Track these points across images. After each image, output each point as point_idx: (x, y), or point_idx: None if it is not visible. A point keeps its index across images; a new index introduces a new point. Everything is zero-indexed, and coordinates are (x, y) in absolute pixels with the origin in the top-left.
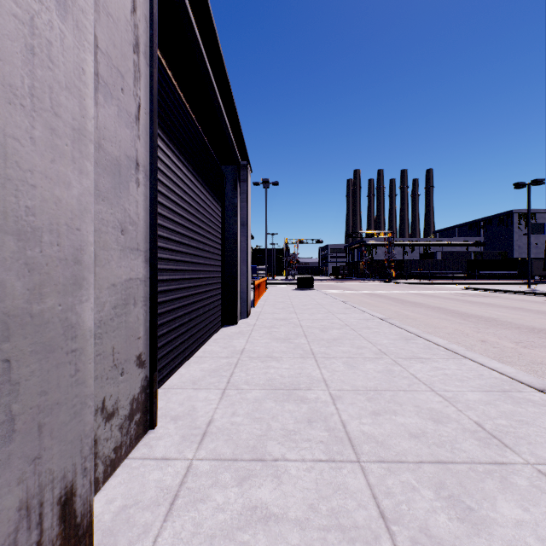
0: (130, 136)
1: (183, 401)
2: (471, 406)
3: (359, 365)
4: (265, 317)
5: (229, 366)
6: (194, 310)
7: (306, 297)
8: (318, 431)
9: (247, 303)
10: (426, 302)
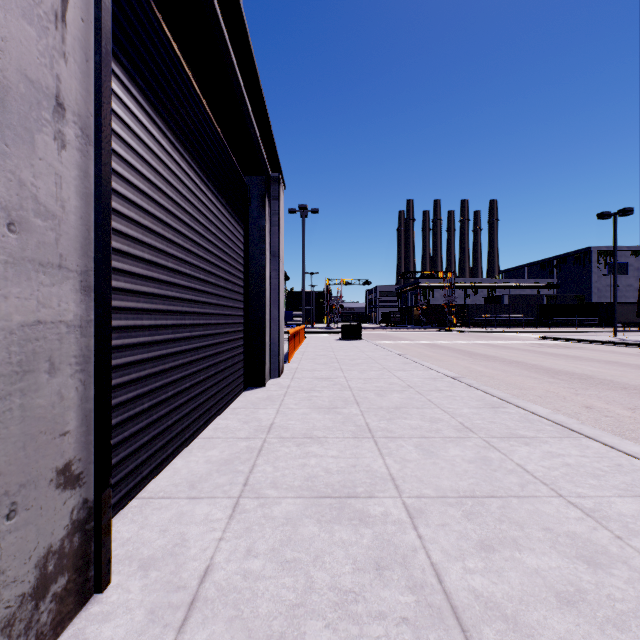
0: (39, 44)
1: (168, 524)
2: (632, 528)
3: (439, 450)
4: (303, 376)
5: (250, 453)
6: (200, 371)
7: (353, 349)
8: (396, 591)
9: (279, 357)
10: (499, 355)
